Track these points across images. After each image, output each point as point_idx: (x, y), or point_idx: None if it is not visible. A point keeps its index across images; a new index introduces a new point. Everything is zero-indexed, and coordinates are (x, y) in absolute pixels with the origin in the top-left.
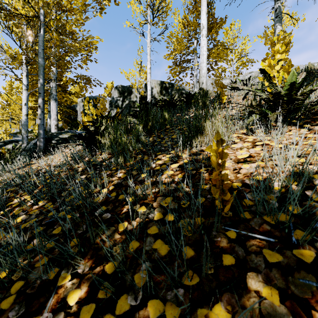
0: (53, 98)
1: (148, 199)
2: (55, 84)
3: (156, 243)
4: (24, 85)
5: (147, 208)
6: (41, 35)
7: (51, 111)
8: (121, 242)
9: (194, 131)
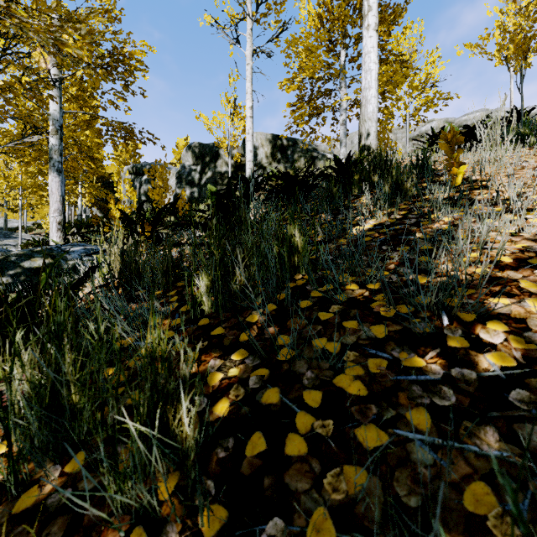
0: (55, 168)
1: None
2: (59, 140)
3: None
4: None
5: None
6: None
7: (51, 193)
8: None
9: None
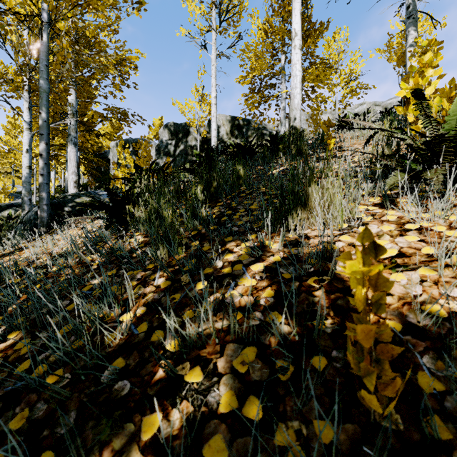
0: (72, 142)
1: (207, 348)
2: (75, 121)
3: None
4: (25, 122)
5: (206, 373)
6: (44, 43)
7: (69, 160)
8: None
9: (291, 202)
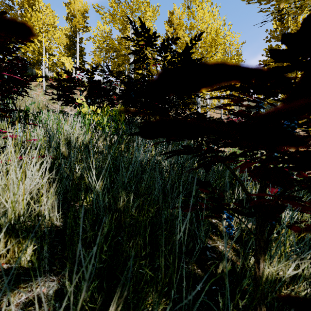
0: None
1: None
2: None
3: None
4: None
5: None
6: None
7: None
8: None
9: None
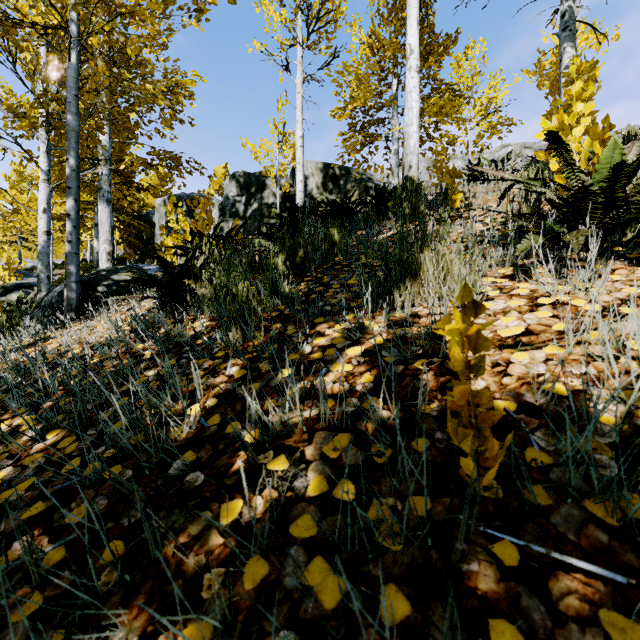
0: (104, 198)
1: (293, 436)
2: (108, 170)
3: (311, 568)
4: (41, 171)
5: (292, 461)
6: (73, 66)
7: (100, 224)
8: (224, 558)
9: (397, 272)
